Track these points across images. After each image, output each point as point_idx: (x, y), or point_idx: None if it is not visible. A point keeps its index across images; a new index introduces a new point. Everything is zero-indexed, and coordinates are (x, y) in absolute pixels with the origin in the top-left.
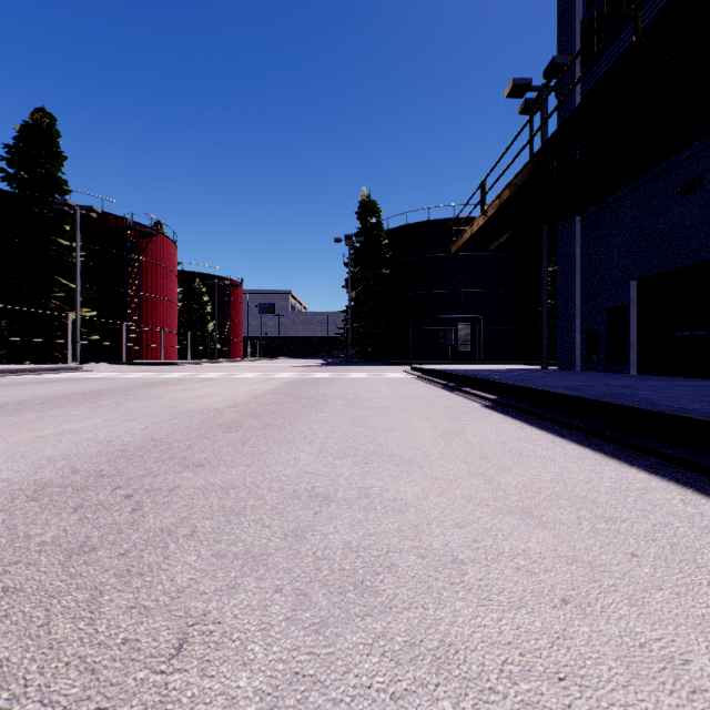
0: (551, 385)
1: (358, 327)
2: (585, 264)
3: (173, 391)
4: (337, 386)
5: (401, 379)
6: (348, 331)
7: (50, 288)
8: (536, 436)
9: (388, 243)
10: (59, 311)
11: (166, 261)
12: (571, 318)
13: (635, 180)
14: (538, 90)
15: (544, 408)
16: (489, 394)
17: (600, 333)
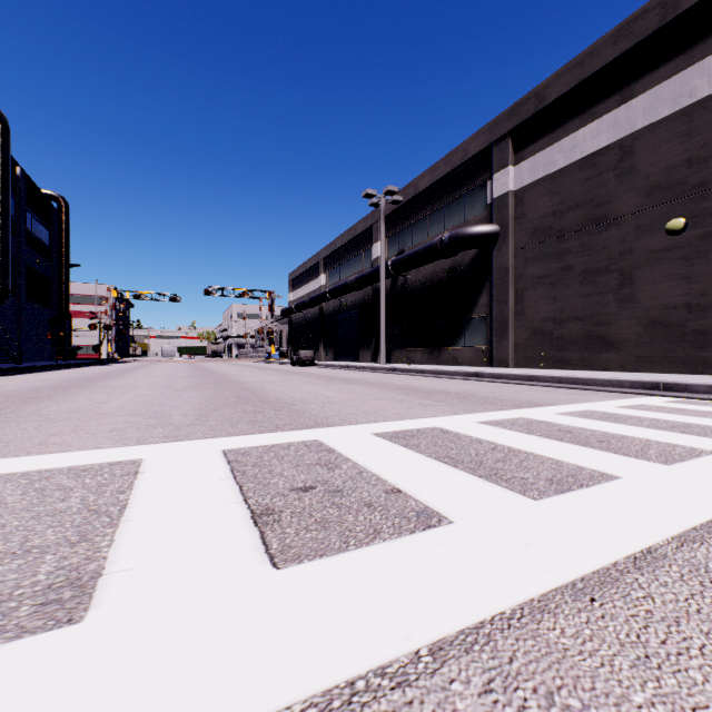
0: None
1: None
2: None
3: (171, 394)
4: None
5: None
6: None
7: None
8: None
9: None
10: None
11: None
12: None
13: None
14: None
15: None
16: None
17: None
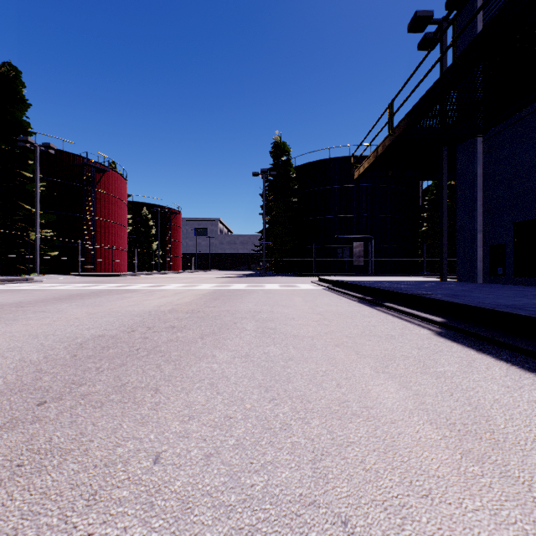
0: (510, 305)
1: (272, 245)
2: (488, 181)
3: (75, 306)
4: (251, 299)
5: (312, 291)
6: (264, 248)
7: (16, 213)
8: None
9: (296, 177)
10: (22, 231)
11: (117, 192)
12: (474, 233)
13: None
14: (438, 23)
15: None
16: (427, 313)
17: (507, 246)
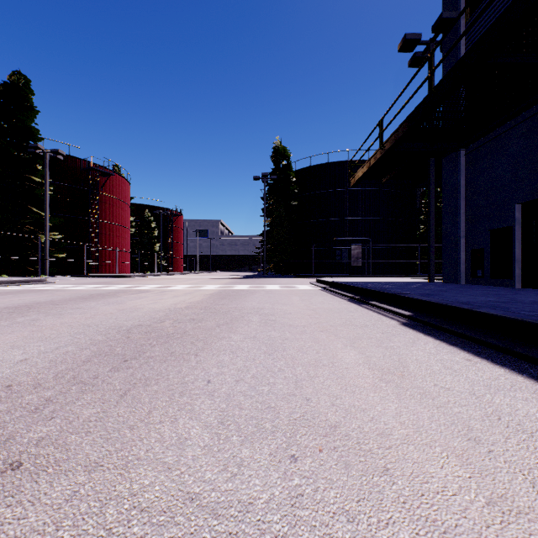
0: (465, 301)
1: (272, 247)
2: (469, 191)
3: (103, 304)
4: (254, 299)
5: (310, 291)
6: (264, 250)
7: (25, 216)
8: (504, 379)
9: (296, 181)
10: (32, 234)
11: (121, 195)
12: (457, 239)
13: (521, 114)
14: (426, 44)
15: (475, 330)
16: (401, 309)
17: (485, 251)
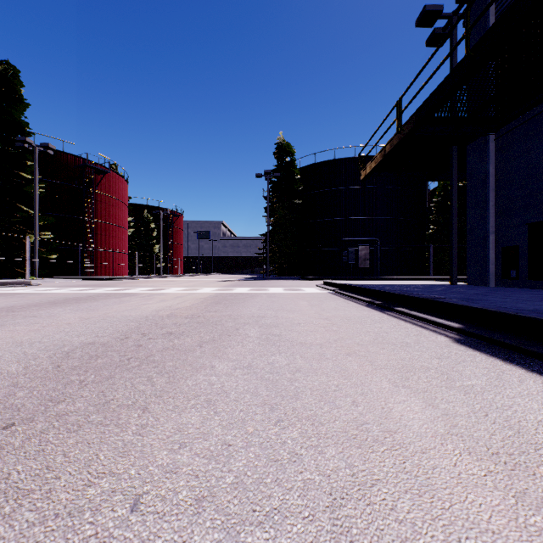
0: (533, 309)
1: (276, 248)
2: (500, 181)
3: (69, 310)
4: (255, 304)
5: (318, 295)
6: (267, 251)
7: (14, 215)
8: None
9: (300, 179)
10: (20, 233)
11: (118, 194)
12: (485, 235)
13: None
14: (448, 18)
15: None
16: (442, 319)
17: (520, 248)
